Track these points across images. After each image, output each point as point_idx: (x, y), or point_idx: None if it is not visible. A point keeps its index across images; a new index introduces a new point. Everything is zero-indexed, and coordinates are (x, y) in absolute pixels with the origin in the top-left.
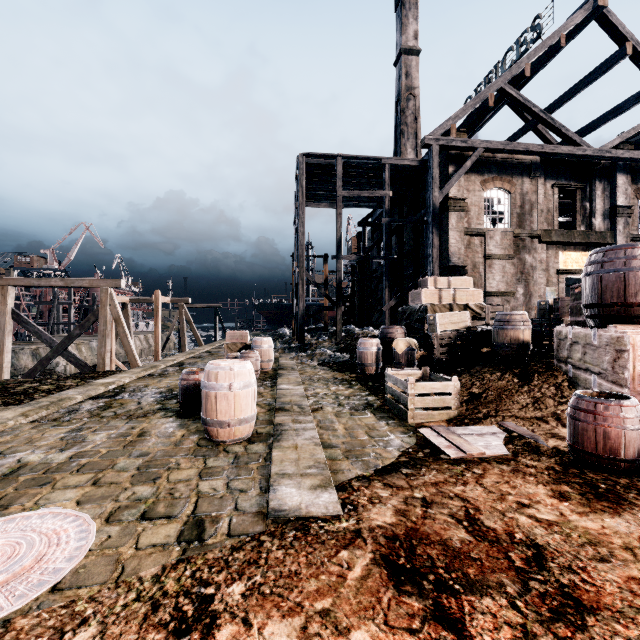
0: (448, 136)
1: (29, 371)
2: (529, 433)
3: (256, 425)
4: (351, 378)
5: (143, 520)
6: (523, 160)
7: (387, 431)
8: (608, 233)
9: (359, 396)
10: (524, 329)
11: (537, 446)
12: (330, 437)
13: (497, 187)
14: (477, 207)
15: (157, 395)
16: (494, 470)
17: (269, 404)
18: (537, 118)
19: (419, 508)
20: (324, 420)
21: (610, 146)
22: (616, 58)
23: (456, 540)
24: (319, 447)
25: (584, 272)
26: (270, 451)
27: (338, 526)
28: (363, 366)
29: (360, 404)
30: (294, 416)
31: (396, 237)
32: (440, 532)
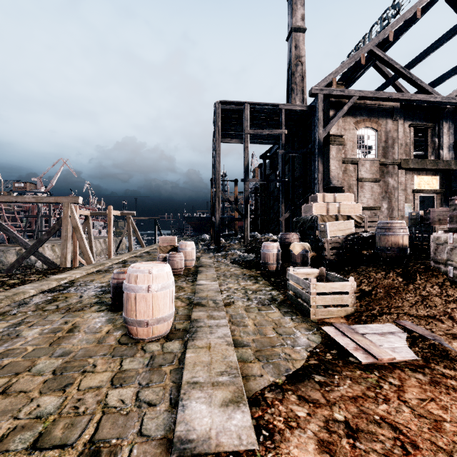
0: (330, 87)
1: (9, 267)
2: (429, 333)
3: (175, 320)
4: (257, 274)
5: (33, 450)
6: (387, 106)
7: (292, 327)
8: (452, 161)
9: (264, 291)
10: (403, 235)
11: (444, 349)
12: (241, 334)
13: (367, 126)
14: (351, 142)
15: (98, 289)
16: (411, 381)
17: (189, 298)
18: (398, 73)
19: (345, 439)
20: (235, 315)
21: (455, 94)
22: None
23: None
24: (231, 347)
25: None
26: (185, 350)
27: None
28: (266, 264)
29: (266, 298)
30: (209, 311)
31: (288, 166)
32: None
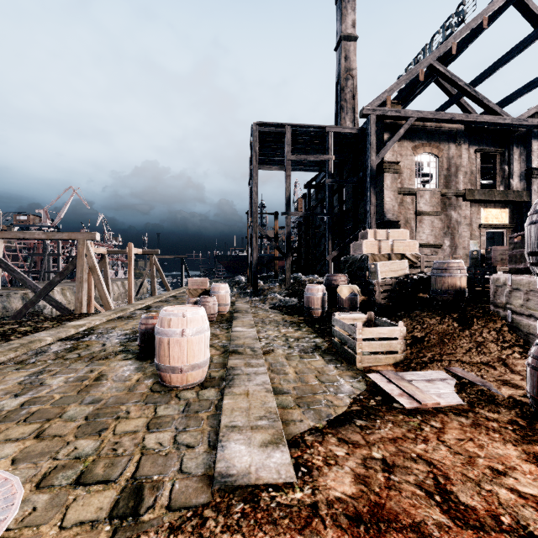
0: (384, 107)
1: (15, 313)
2: (479, 380)
3: (210, 368)
4: (299, 321)
5: (77, 485)
6: (449, 128)
7: (336, 375)
8: (524, 192)
9: (307, 338)
10: (461, 276)
11: (491, 395)
12: (281, 382)
13: (426, 152)
14: (409, 170)
15: (122, 337)
16: (453, 423)
17: (224, 346)
18: (462, 91)
19: (380, 473)
20: (275, 363)
21: (527, 115)
22: (532, 38)
23: (432, 525)
24: (270, 394)
25: (529, 221)
26: (221, 397)
27: (291, 497)
28: (310, 310)
29: (309, 346)
30: (246, 359)
31: (337, 197)
32: (410, 511)
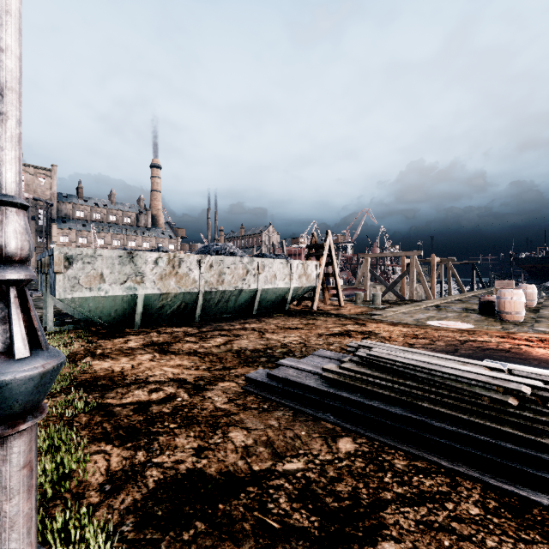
0: None
1: None
2: None
3: (524, 320)
4: None
5: (486, 326)
6: None
7: None
8: None
9: None
10: None
11: None
12: None
13: None
14: None
15: (459, 309)
16: None
17: (532, 317)
18: None
19: None
20: None
21: None
22: None
23: None
24: None
25: None
26: (533, 325)
27: None
28: None
29: None
30: None
31: None
32: None
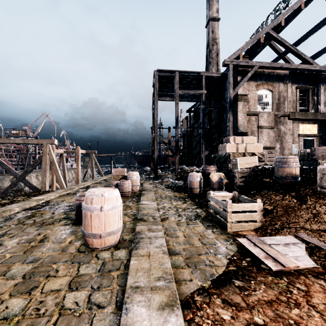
0: (238, 59)
1: (3, 191)
2: (323, 244)
3: (123, 232)
4: (185, 196)
5: None
6: (279, 73)
7: (214, 238)
8: None
9: (191, 209)
10: (296, 167)
11: None
12: (174, 244)
13: (265, 88)
14: (253, 99)
15: (66, 207)
16: (315, 286)
17: (134, 215)
18: (288, 49)
19: None
20: (169, 228)
21: None
22: None
23: None
24: (166, 255)
25: None
26: (129, 257)
27: None
28: (192, 189)
29: (192, 215)
30: (149, 225)
31: (207, 118)
32: None
